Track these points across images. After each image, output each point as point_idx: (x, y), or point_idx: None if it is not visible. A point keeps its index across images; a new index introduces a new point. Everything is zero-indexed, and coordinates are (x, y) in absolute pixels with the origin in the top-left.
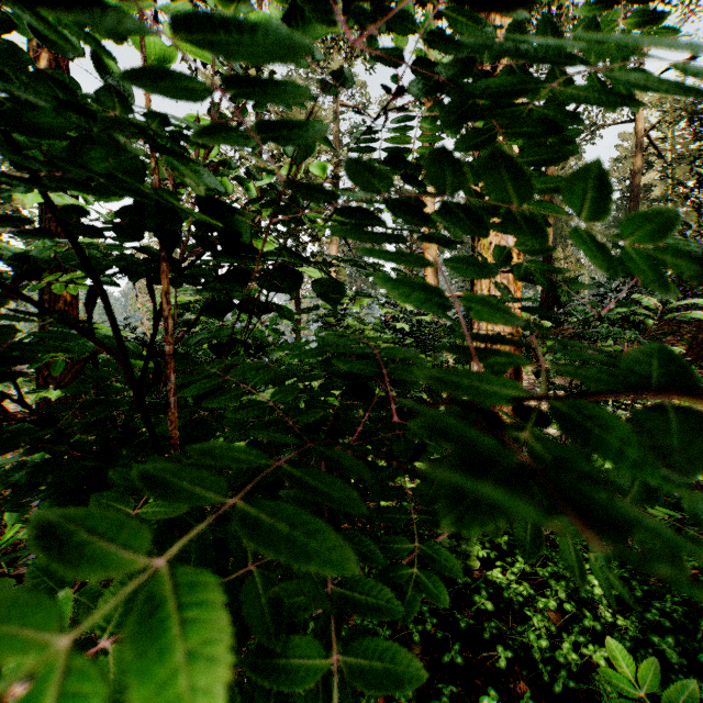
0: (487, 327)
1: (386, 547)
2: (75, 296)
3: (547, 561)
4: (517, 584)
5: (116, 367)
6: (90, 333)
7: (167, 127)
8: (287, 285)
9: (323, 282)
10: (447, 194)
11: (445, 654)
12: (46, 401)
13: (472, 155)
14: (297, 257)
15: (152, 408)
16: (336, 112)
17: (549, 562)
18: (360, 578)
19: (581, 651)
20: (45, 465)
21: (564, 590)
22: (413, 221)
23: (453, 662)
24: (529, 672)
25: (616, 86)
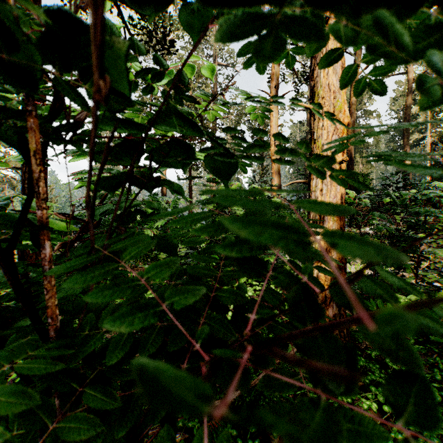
0: None
1: None
2: (45, 185)
3: (367, 371)
4: None
5: None
6: None
7: None
8: None
9: None
10: None
11: None
12: (27, 253)
13: (310, 84)
14: None
15: None
16: None
17: (368, 372)
18: None
19: None
20: None
21: (381, 394)
22: None
23: None
24: None
25: None
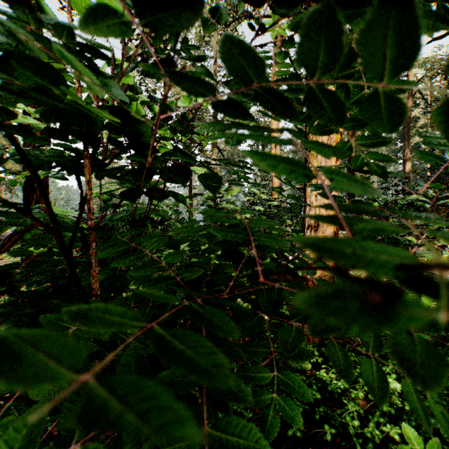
0: (315, 209)
1: (254, 381)
2: (46, 188)
3: (356, 365)
4: (337, 381)
5: (52, 237)
6: (26, 211)
7: (74, 40)
8: (180, 177)
9: (206, 176)
10: (322, 76)
11: (289, 429)
12: (28, 256)
13: None
14: (186, 157)
15: (86, 264)
16: (215, 71)
17: (358, 366)
18: (237, 431)
19: (382, 429)
20: (8, 306)
21: None
22: (282, 112)
23: (294, 435)
24: (346, 442)
25: (445, 8)
